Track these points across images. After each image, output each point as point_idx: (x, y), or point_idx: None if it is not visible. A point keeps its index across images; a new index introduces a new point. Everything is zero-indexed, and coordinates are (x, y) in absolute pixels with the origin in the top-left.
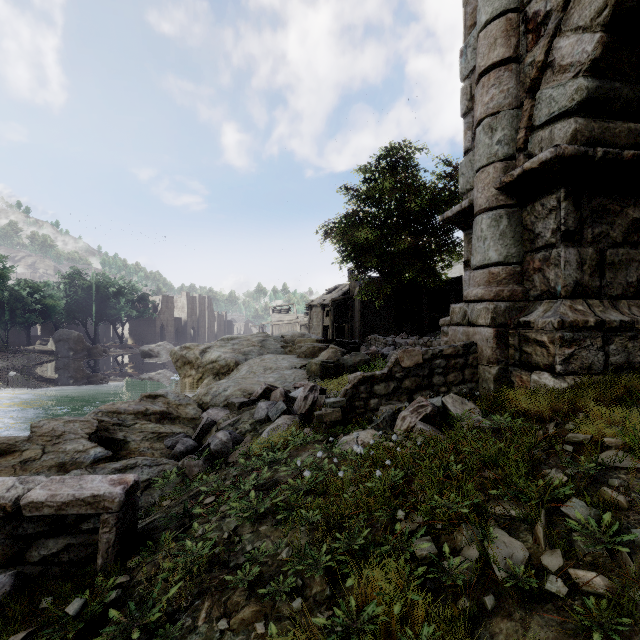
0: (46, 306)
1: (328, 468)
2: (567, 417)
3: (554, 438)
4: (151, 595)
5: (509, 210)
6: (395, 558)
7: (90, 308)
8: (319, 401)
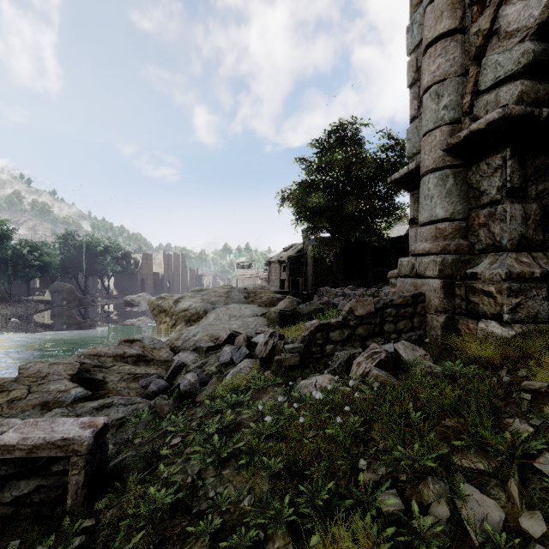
0: (43, 262)
1: (288, 412)
2: (518, 364)
3: (508, 385)
4: (113, 544)
5: (455, 170)
6: (362, 517)
7: (81, 264)
8: (278, 346)
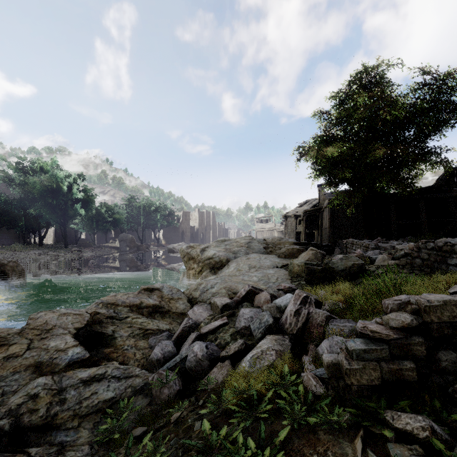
0: (115, 219)
1: None
2: None
3: None
4: None
5: None
6: None
7: (139, 220)
8: (315, 319)
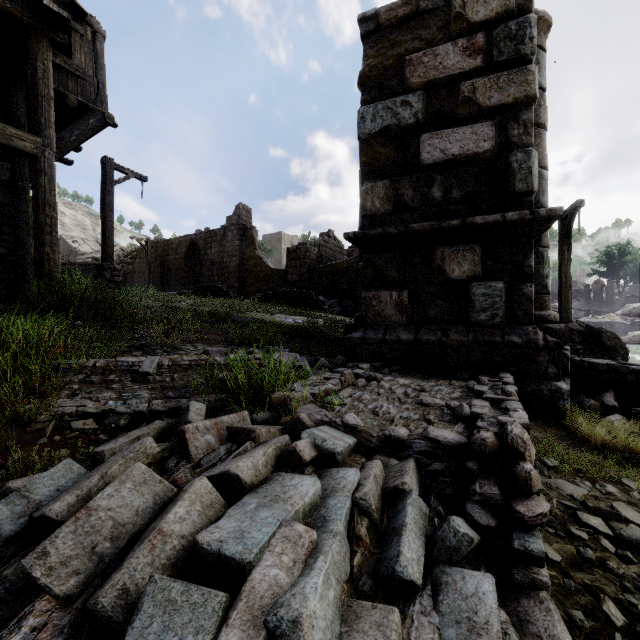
0: None
1: None
2: None
3: None
4: None
5: None
6: None
7: None
8: None
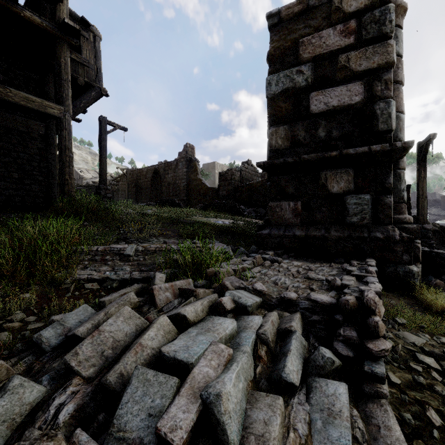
0: None
1: None
2: None
3: None
4: None
5: None
6: None
7: None
8: None
